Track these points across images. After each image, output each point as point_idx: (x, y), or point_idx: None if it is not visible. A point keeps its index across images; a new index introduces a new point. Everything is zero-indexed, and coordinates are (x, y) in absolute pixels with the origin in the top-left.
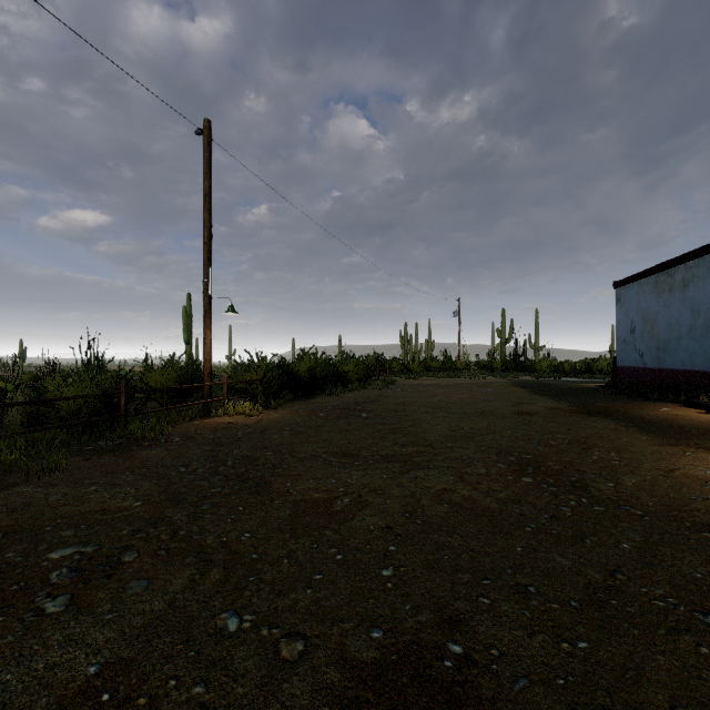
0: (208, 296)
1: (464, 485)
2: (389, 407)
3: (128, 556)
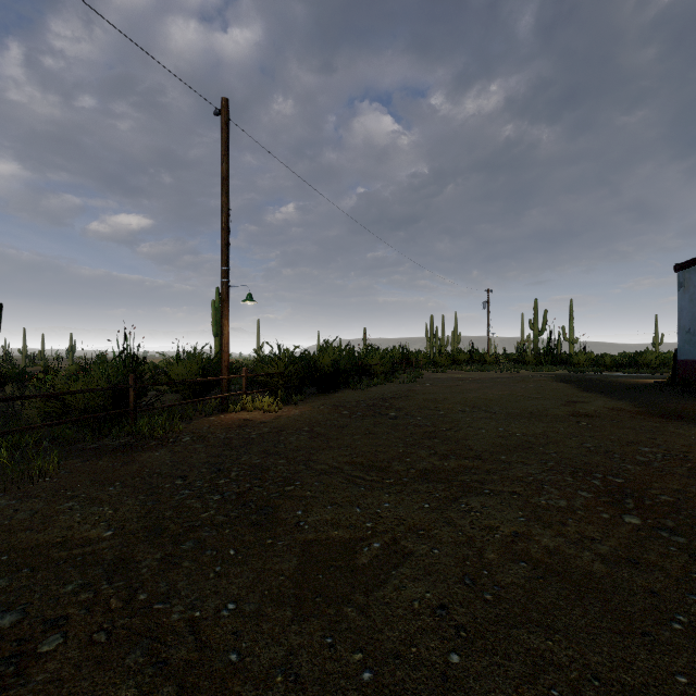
0: (225, 285)
1: (542, 527)
2: (420, 404)
3: (47, 644)
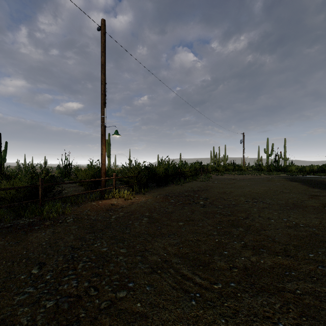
0: (103, 126)
1: None
2: (217, 196)
3: None
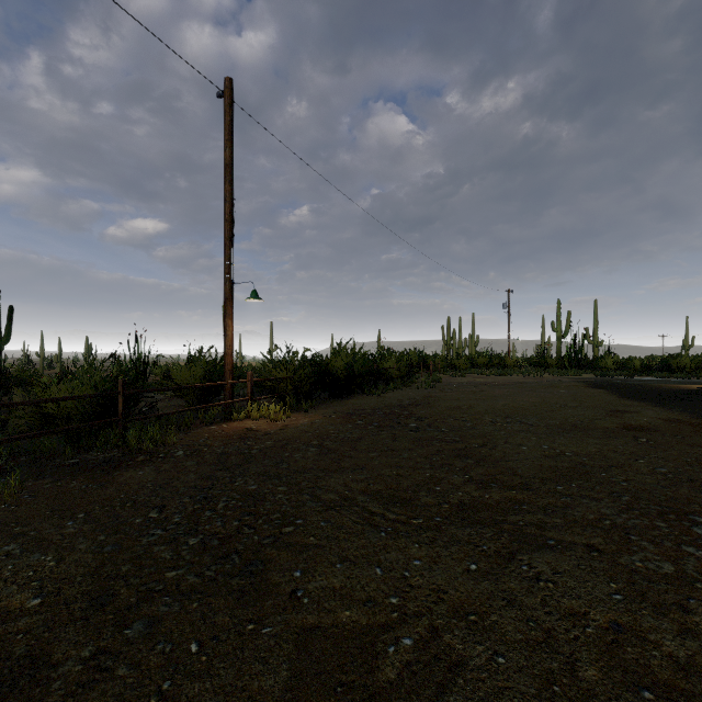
0: (229, 281)
1: (653, 614)
2: (443, 413)
3: None
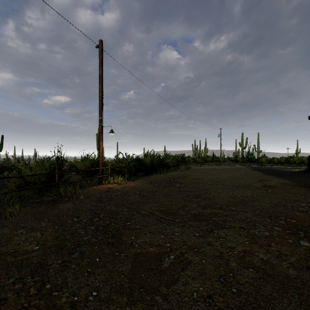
0: (101, 125)
1: (258, 247)
2: (191, 181)
3: None
